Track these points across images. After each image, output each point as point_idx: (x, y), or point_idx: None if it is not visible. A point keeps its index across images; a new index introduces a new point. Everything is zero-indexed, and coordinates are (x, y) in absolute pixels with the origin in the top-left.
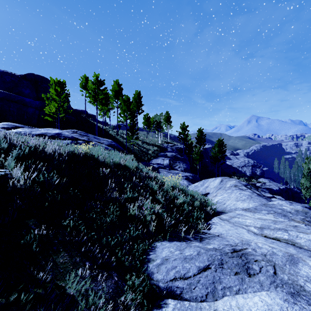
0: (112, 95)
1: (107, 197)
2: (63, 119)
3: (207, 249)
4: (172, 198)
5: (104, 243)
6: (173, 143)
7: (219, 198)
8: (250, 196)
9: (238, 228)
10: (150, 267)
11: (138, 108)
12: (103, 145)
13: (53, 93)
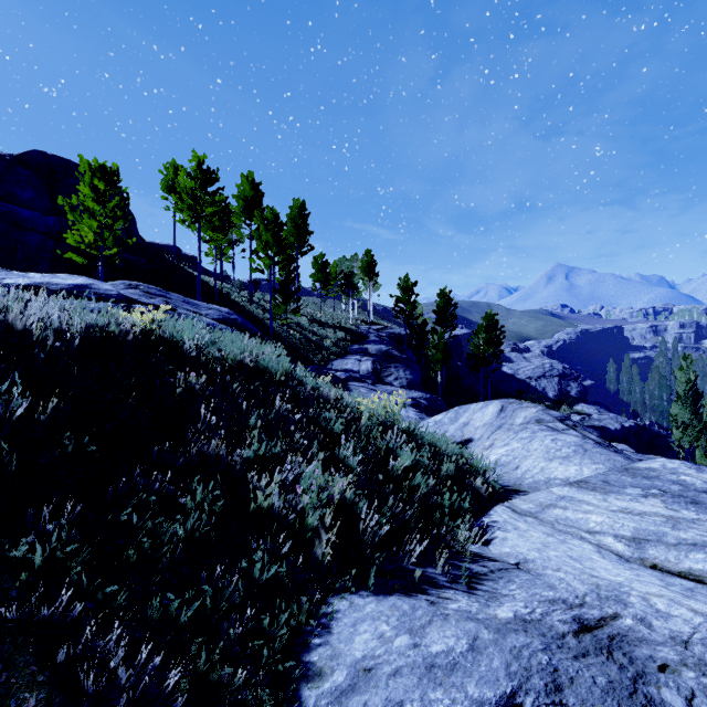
0: (237, 207)
1: (192, 456)
2: (114, 261)
3: (498, 624)
4: (383, 455)
5: (156, 616)
6: (381, 324)
7: (500, 453)
8: (582, 447)
9: (568, 538)
10: (312, 699)
11: (300, 241)
12: (204, 318)
13: (88, 196)
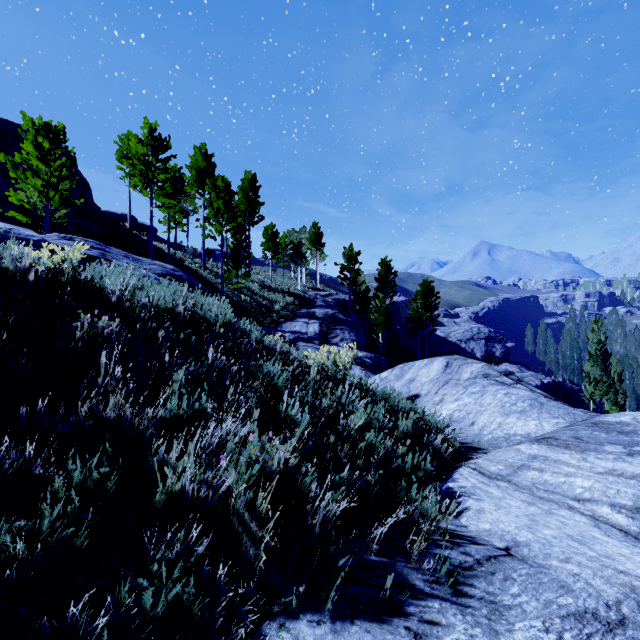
0: (190, 177)
1: (82, 419)
2: (62, 222)
3: None
4: (333, 412)
5: None
6: (327, 291)
7: (452, 408)
8: (537, 401)
9: (554, 508)
10: None
11: (251, 211)
12: (142, 270)
13: (32, 154)
